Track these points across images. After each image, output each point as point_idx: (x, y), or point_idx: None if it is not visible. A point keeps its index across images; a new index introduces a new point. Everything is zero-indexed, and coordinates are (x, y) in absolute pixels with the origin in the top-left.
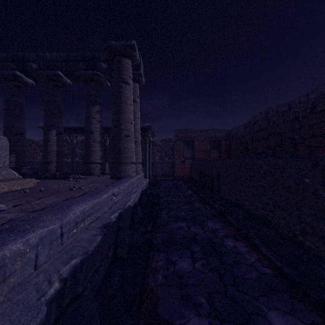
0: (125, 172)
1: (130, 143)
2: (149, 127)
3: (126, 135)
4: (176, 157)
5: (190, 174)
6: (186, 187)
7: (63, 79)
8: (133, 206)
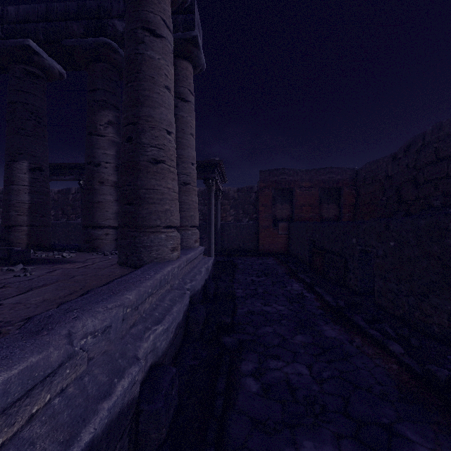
0: (151, 251)
1: (164, 179)
2: (216, 161)
3: (153, 159)
4: (263, 216)
5: (287, 246)
6: (284, 273)
7: (44, 61)
8: (151, 373)
